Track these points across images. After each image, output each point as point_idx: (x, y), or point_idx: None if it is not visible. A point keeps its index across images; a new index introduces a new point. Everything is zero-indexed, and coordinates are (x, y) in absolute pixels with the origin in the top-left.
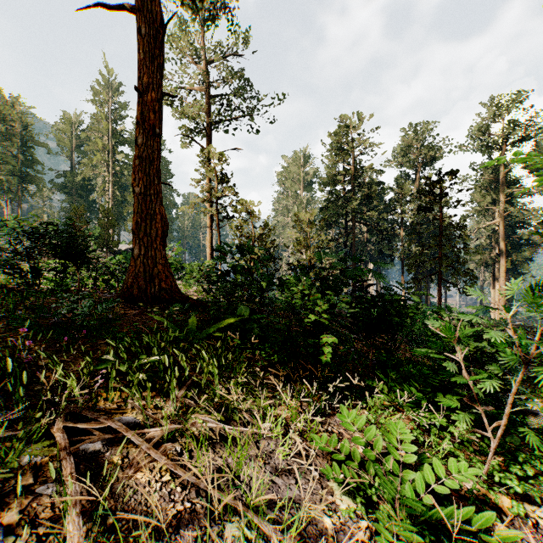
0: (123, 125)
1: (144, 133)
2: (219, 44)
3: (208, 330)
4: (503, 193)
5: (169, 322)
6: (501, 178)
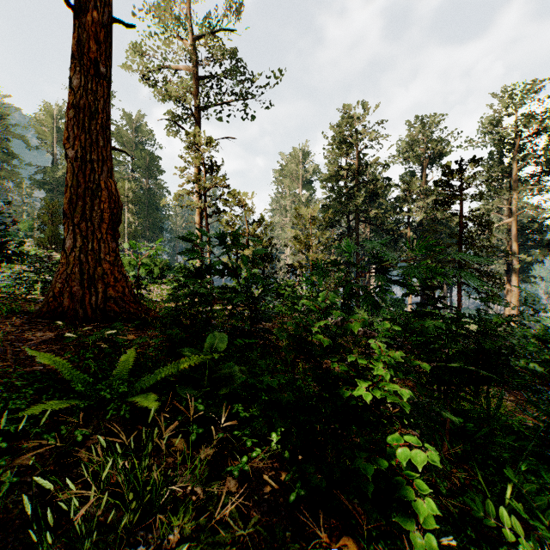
0: None
1: (83, 72)
2: (209, 18)
3: (146, 379)
4: (516, 190)
5: (70, 366)
6: (513, 175)
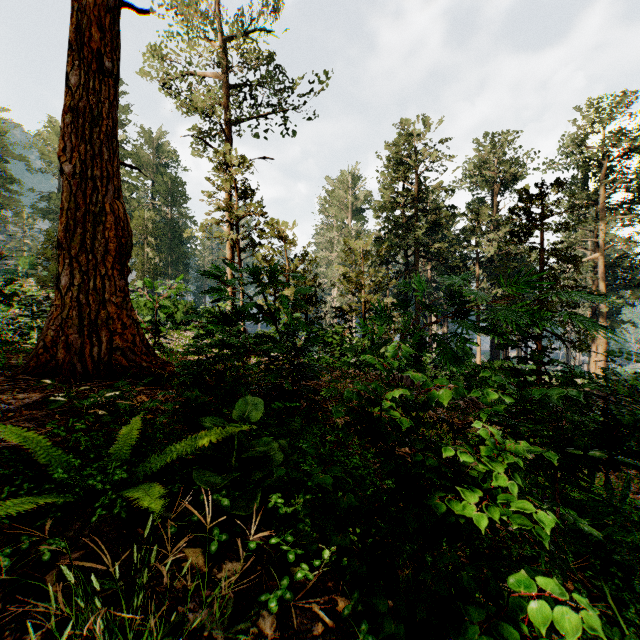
0: (123, 134)
1: (83, 67)
2: (242, 15)
3: (153, 460)
4: (603, 220)
5: (48, 444)
6: (600, 202)
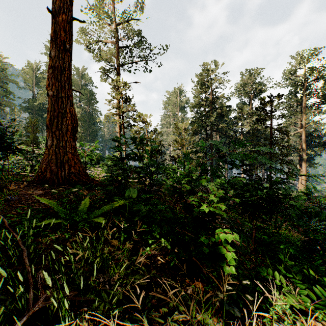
0: None
1: (57, 48)
2: (125, 12)
3: (96, 212)
4: (304, 113)
5: (57, 205)
6: (303, 104)
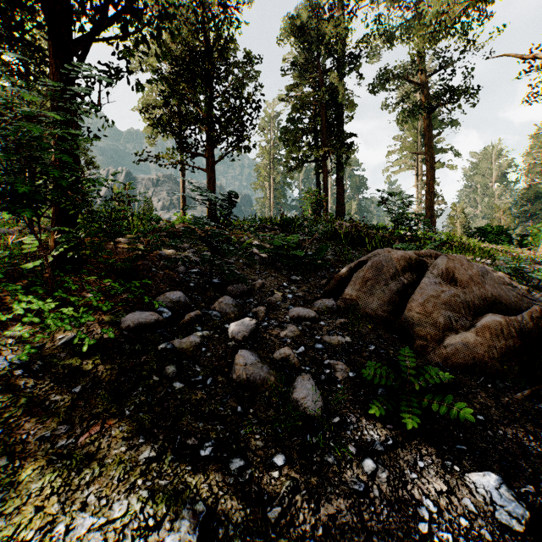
0: None
1: (430, 195)
2: None
3: None
4: None
5: None
6: None
